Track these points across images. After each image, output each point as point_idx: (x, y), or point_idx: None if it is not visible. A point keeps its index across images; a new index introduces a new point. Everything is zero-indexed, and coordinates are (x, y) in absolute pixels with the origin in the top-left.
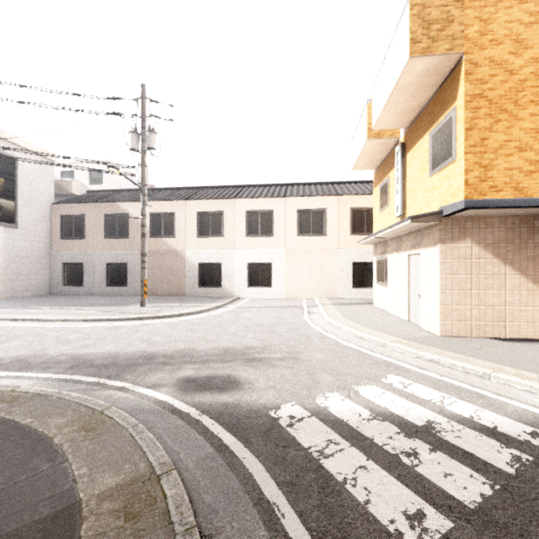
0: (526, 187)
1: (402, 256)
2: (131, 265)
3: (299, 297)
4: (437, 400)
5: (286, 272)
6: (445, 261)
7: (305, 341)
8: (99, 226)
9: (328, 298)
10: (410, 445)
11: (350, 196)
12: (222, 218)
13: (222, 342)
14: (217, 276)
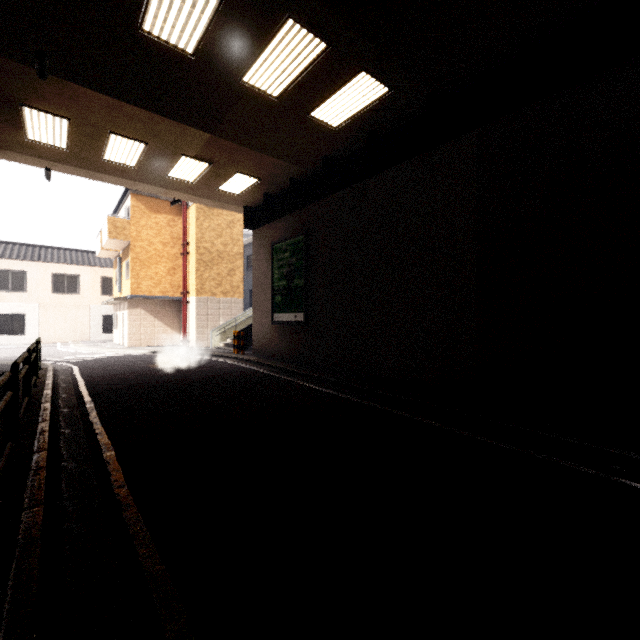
0: (153, 292)
1: (121, 313)
2: None
3: (54, 342)
4: (102, 355)
5: (41, 322)
6: (130, 317)
7: (57, 353)
8: None
9: (81, 341)
10: (85, 358)
11: (101, 268)
12: None
13: (4, 356)
14: None
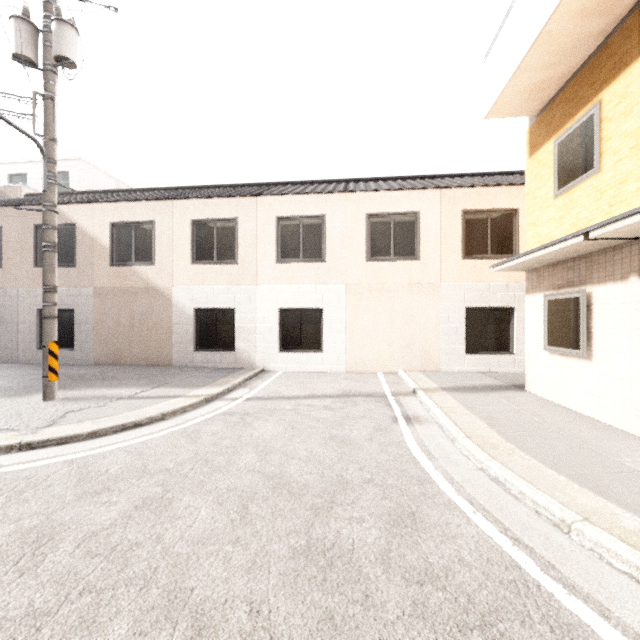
0: None
1: None
2: (80, 313)
3: (370, 369)
4: None
5: (348, 325)
6: None
7: None
8: (26, 245)
9: (422, 371)
10: None
11: (463, 189)
12: (236, 230)
13: None
14: (227, 332)
